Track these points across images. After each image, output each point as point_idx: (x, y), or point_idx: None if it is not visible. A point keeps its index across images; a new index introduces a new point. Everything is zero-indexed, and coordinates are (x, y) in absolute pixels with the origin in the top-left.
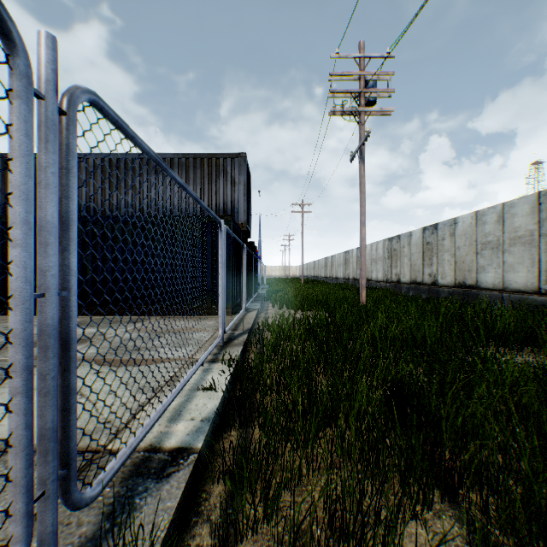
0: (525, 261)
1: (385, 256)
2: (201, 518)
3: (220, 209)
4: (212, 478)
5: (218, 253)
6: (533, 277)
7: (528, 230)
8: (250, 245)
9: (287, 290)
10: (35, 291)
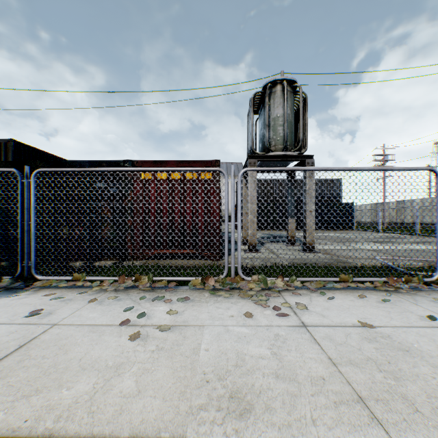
0: None
1: (372, 211)
2: None
3: (333, 197)
4: None
5: (349, 213)
6: None
7: None
8: None
9: None
10: (297, 224)
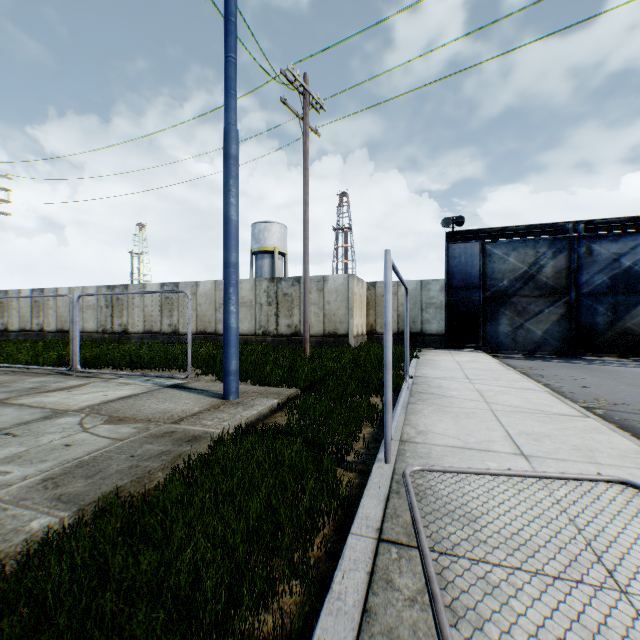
0: (94, 318)
1: None
2: None
3: None
4: None
5: None
6: (97, 325)
7: (95, 303)
8: None
9: None
10: None
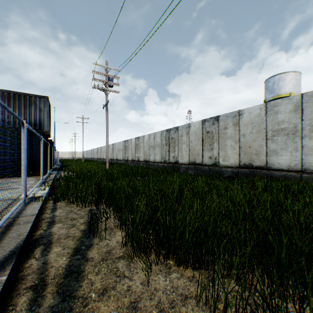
0: (159, 152)
1: (123, 149)
2: (49, 203)
3: (33, 123)
4: (50, 200)
5: (34, 147)
6: (160, 157)
7: (159, 142)
8: (50, 141)
9: (73, 165)
10: None
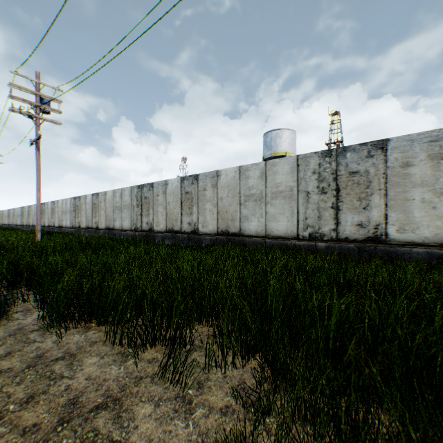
0: (128, 217)
1: (72, 210)
2: None
3: None
4: None
5: None
6: (130, 223)
7: (129, 202)
8: None
9: None
10: None
